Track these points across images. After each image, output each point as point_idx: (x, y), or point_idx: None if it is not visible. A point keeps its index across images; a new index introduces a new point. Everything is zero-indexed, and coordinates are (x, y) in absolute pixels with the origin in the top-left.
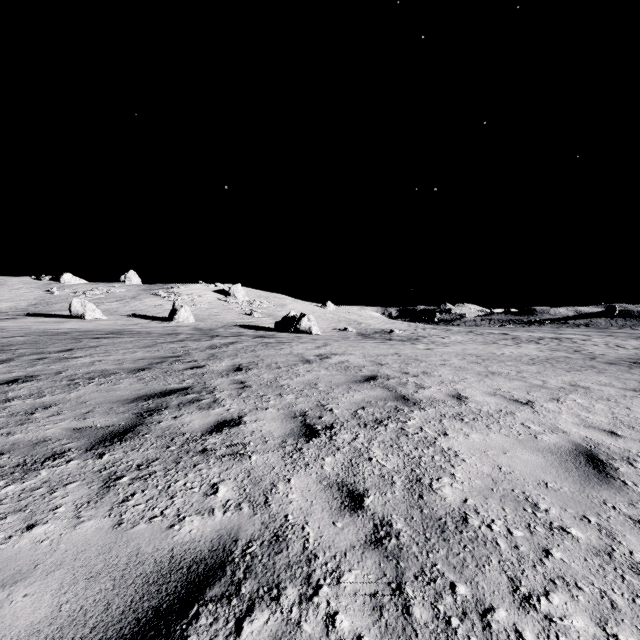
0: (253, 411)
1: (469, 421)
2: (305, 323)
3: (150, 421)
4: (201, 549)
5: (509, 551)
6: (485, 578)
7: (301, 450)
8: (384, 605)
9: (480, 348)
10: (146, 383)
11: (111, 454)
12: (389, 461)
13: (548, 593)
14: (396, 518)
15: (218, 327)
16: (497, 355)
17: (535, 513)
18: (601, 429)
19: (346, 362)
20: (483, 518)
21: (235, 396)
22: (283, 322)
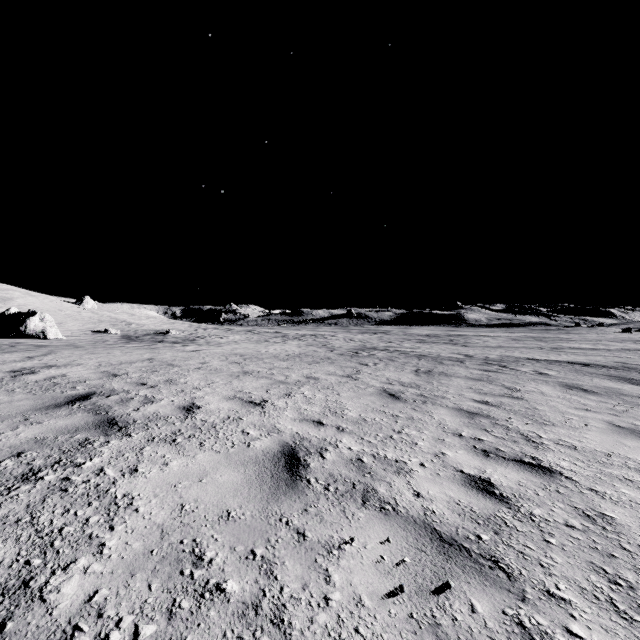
0: None
1: (182, 441)
2: (35, 324)
3: None
4: None
5: None
6: None
7: None
8: None
9: (250, 347)
10: None
11: None
12: None
13: None
14: None
15: None
16: (261, 353)
17: (193, 573)
18: (312, 420)
19: (59, 377)
20: (104, 624)
21: None
22: None
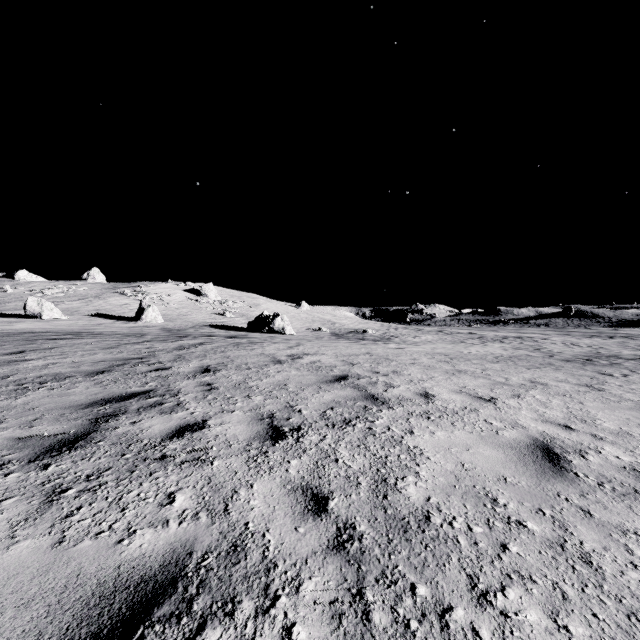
0: (218, 414)
1: (435, 419)
2: (278, 323)
3: (105, 427)
4: (151, 565)
5: (469, 548)
6: (445, 577)
7: (266, 453)
8: (343, 612)
9: (449, 347)
10: (104, 387)
11: (58, 465)
12: (355, 462)
13: (504, 588)
14: (360, 520)
15: (188, 327)
16: (464, 354)
17: (494, 508)
18: (557, 423)
19: (318, 362)
20: (445, 516)
21: (200, 399)
22: (256, 322)
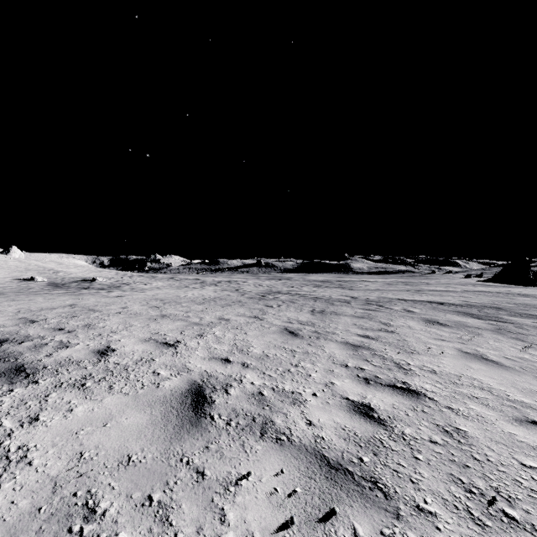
0: None
1: (91, 385)
2: None
3: None
4: None
5: None
6: None
7: None
8: None
9: (171, 292)
10: None
11: None
12: None
13: None
14: None
15: None
16: (180, 298)
17: (83, 529)
18: (220, 358)
19: None
20: None
21: None
22: None
